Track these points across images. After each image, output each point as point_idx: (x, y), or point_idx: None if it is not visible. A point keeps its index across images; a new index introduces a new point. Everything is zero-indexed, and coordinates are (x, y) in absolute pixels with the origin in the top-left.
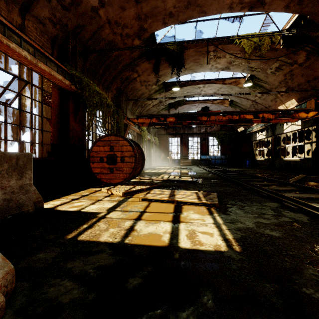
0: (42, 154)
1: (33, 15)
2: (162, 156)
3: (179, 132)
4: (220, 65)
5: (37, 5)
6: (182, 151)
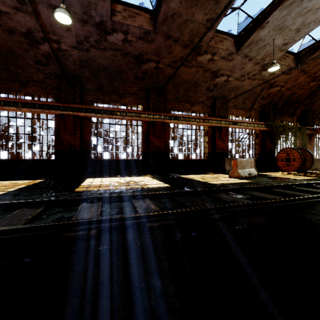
0: (255, 158)
1: (252, 109)
2: None
3: None
4: None
5: (254, 105)
6: None
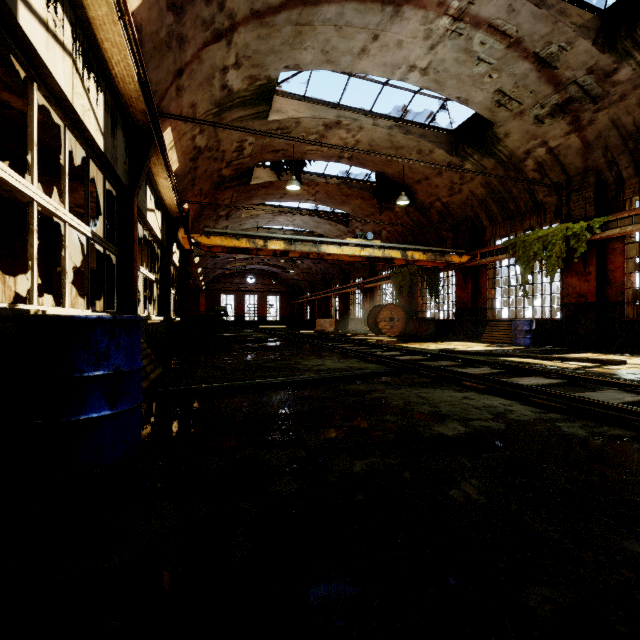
0: None
1: None
2: None
3: None
4: (340, 134)
5: None
6: None
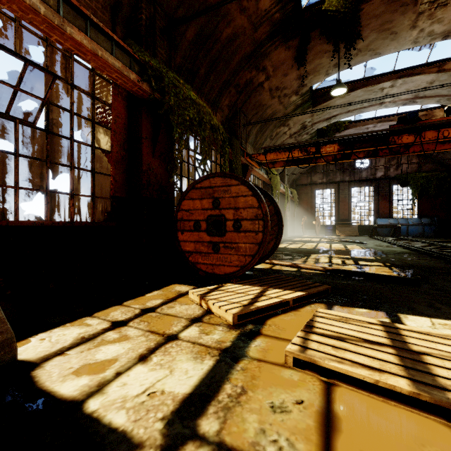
0: (92, 215)
1: None
2: (304, 220)
3: (333, 179)
4: (442, 25)
5: None
6: (339, 211)
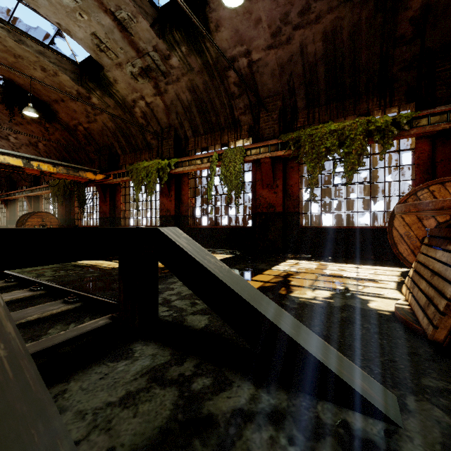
0: None
1: None
2: None
3: None
4: None
5: None
6: None
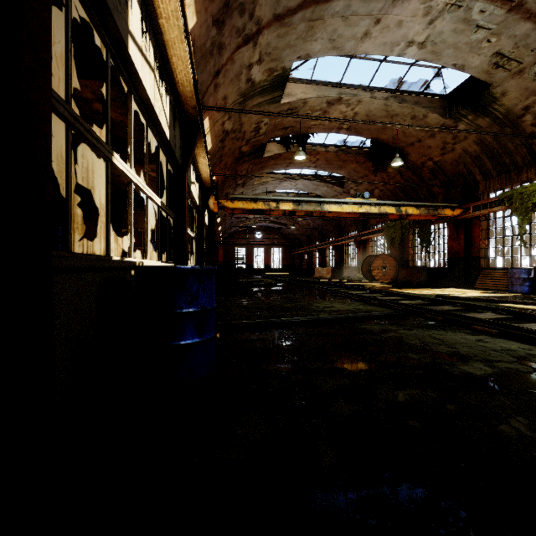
0: None
1: None
2: None
3: None
4: (340, 108)
5: None
6: None
